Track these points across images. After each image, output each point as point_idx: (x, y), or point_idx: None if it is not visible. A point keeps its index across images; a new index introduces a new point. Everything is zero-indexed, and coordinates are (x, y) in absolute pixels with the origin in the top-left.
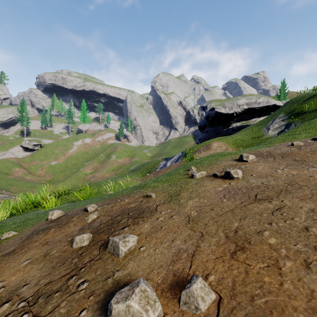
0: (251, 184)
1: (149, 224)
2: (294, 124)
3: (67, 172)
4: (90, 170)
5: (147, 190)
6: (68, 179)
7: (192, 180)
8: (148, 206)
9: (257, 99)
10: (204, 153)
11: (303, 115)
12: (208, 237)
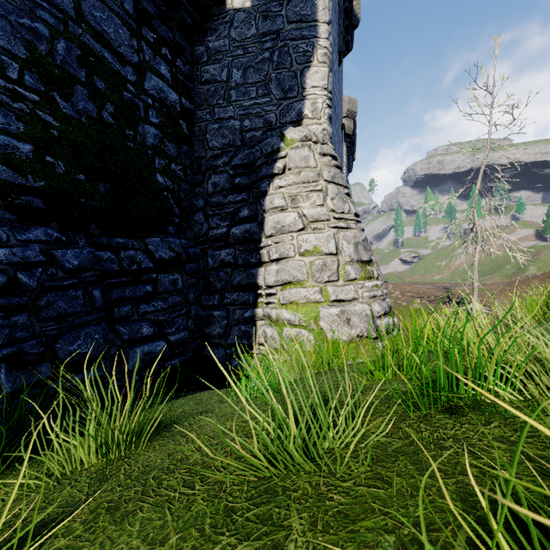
0: None
1: None
2: None
3: None
4: None
5: None
6: None
7: None
8: None
9: None
10: None
11: None
12: None
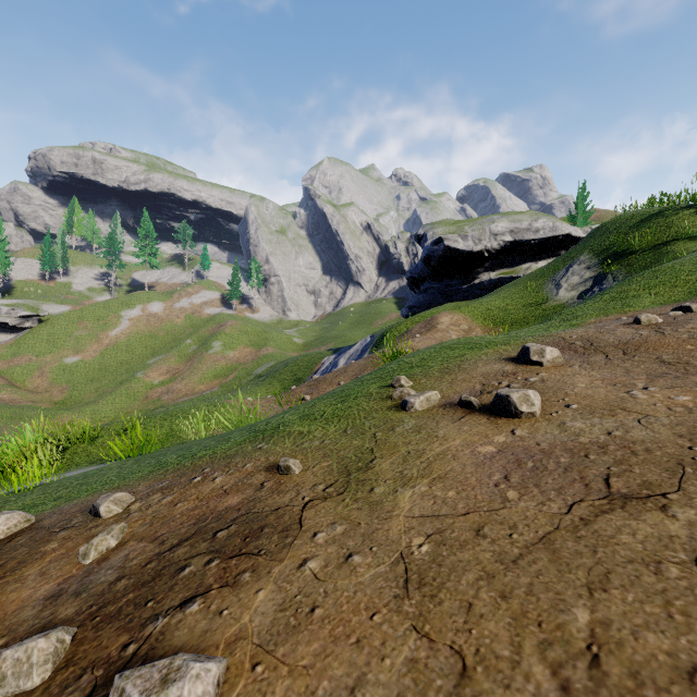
0: (577, 438)
1: (274, 587)
2: (613, 276)
3: (104, 382)
4: (162, 375)
5: (282, 445)
6: (107, 398)
7: (404, 415)
8: (277, 508)
9: (532, 222)
10: (422, 338)
11: (630, 258)
12: (491, 688)
